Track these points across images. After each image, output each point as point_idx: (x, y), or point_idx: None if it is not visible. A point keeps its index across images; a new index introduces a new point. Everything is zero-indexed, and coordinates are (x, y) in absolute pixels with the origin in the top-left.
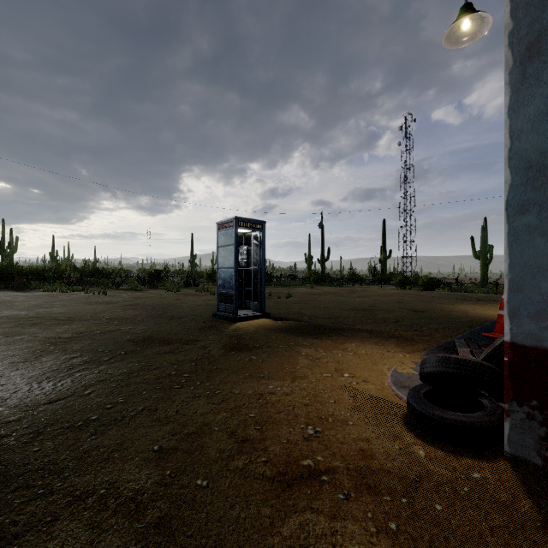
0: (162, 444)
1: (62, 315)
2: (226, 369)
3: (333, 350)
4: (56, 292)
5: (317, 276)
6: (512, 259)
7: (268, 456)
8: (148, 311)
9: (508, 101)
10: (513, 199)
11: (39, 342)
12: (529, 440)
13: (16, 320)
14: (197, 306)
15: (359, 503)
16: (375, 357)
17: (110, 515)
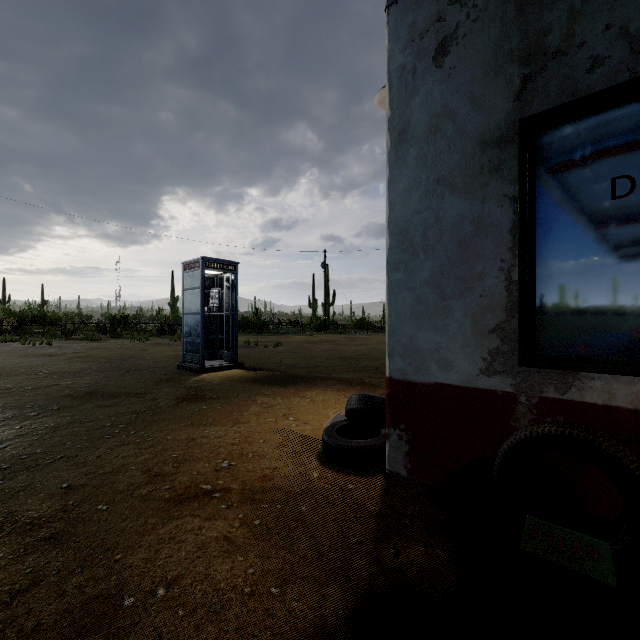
0: (72, 482)
1: None
2: (169, 419)
3: (292, 398)
4: None
5: (318, 323)
6: (390, 308)
7: (173, 484)
8: (101, 363)
9: (388, 176)
10: (391, 258)
11: None
12: (400, 457)
13: None
14: (164, 357)
15: (237, 510)
16: (329, 402)
17: (5, 535)
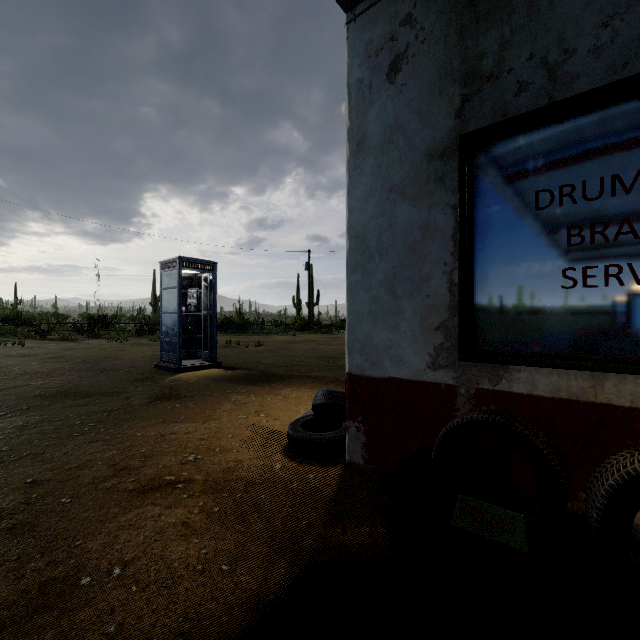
0: (37, 477)
1: None
2: (141, 417)
3: (266, 395)
4: None
5: (302, 323)
6: (349, 307)
7: (138, 477)
8: (75, 364)
9: (347, 183)
10: (350, 260)
11: None
12: (358, 447)
13: None
14: (142, 357)
15: (198, 498)
16: (302, 399)
17: None
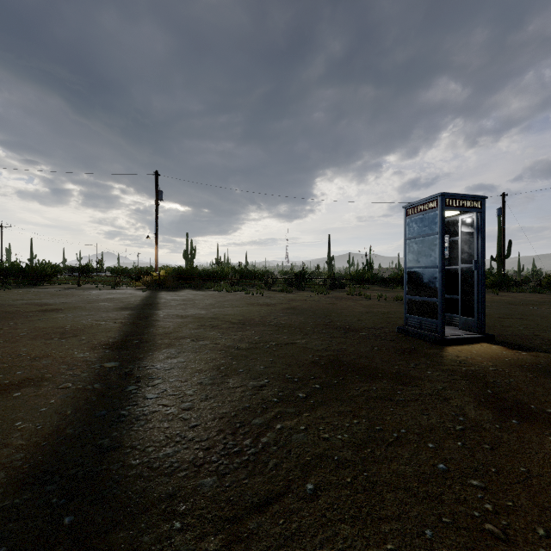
0: None
1: (234, 317)
2: None
3: None
4: (223, 292)
5: (496, 279)
6: None
7: None
8: (311, 317)
9: None
10: None
11: (221, 353)
12: None
13: (198, 320)
14: (362, 313)
15: None
16: None
17: None
